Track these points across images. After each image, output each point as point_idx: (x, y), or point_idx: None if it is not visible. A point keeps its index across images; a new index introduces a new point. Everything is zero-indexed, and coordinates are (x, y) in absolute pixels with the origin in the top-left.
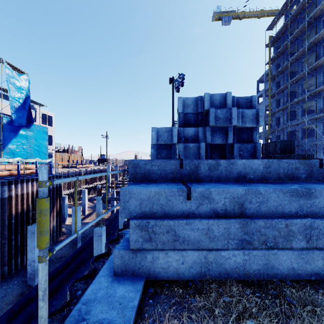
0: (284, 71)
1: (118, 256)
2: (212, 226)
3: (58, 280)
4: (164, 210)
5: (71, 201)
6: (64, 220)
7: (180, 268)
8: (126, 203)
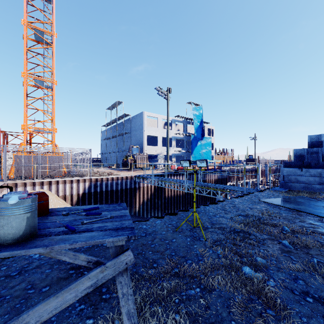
0: None
1: (280, 184)
2: (309, 178)
3: None
4: (294, 174)
5: None
6: None
7: (299, 188)
8: (282, 171)
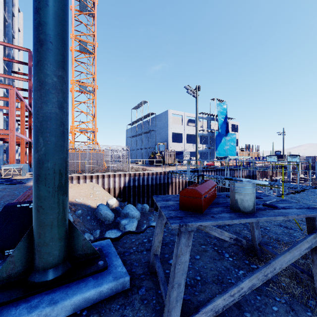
0: None
1: None
2: None
3: None
4: None
5: None
6: None
7: None
8: None
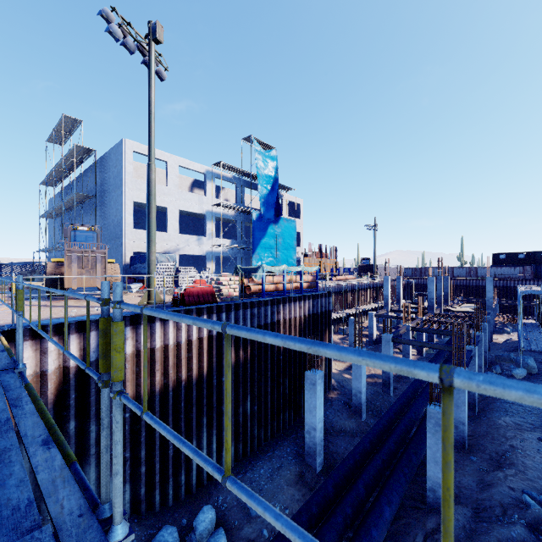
0: None
1: None
2: None
3: (363, 483)
4: None
5: None
6: None
7: None
8: None
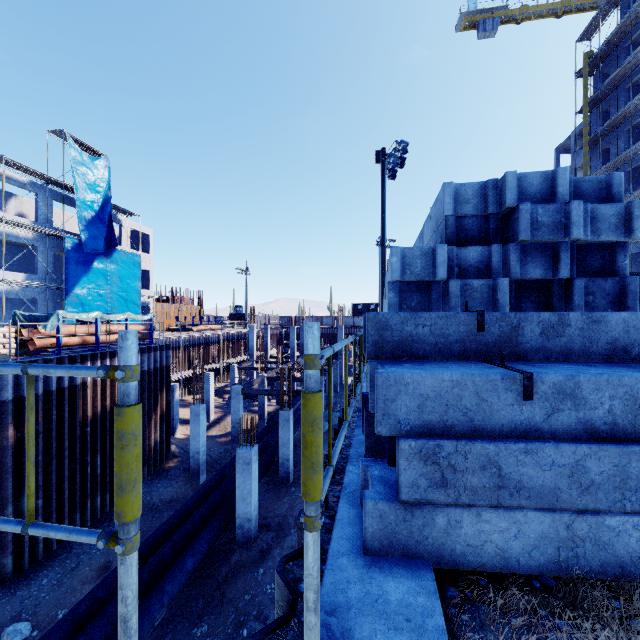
0: (620, 126)
1: (373, 515)
2: (585, 459)
3: (172, 545)
4: (472, 421)
5: (182, 395)
6: (173, 430)
7: (510, 547)
8: (390, 403)
